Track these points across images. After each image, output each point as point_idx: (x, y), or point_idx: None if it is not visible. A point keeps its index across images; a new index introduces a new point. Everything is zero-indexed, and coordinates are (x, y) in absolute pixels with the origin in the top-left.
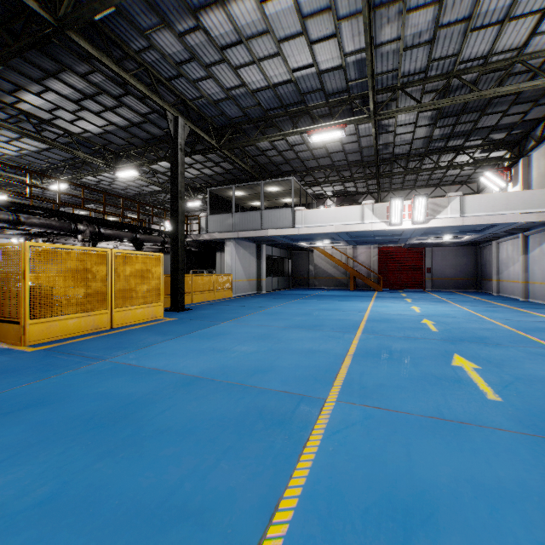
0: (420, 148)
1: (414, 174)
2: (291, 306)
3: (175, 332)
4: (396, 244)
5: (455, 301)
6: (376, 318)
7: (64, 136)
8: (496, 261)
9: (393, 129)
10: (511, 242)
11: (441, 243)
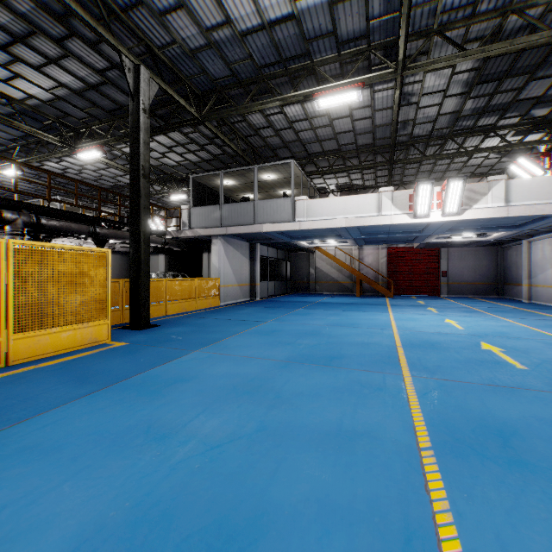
0: (444, 128)
1: (430, 163)
2: (292, 320)
3: (106, 375)
4: (407, 245)
5: (490, 311)
6: (413, 340)
7: (4, 104)
8: (526, 263)
9: (417, 99)
10: (548, 240)
11: (460, 242)
